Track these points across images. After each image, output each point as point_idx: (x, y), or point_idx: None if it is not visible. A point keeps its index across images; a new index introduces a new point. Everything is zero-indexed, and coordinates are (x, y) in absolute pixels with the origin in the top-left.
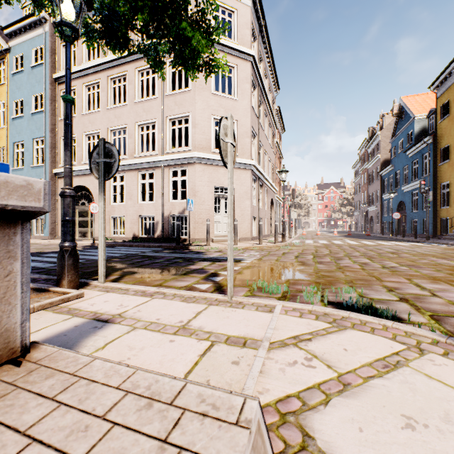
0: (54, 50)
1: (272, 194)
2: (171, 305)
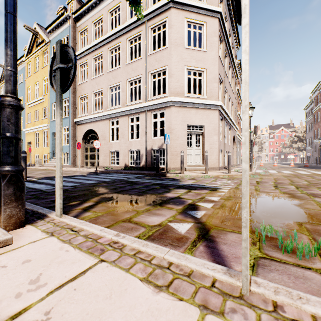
0: (74, 37)
1: (234, 132)
2: (120, 295)
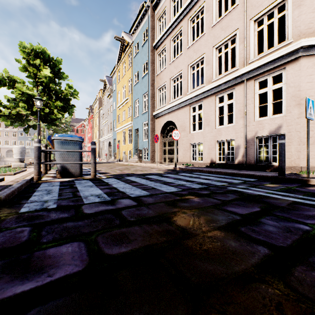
0: (153, 27)
1: None
2: None
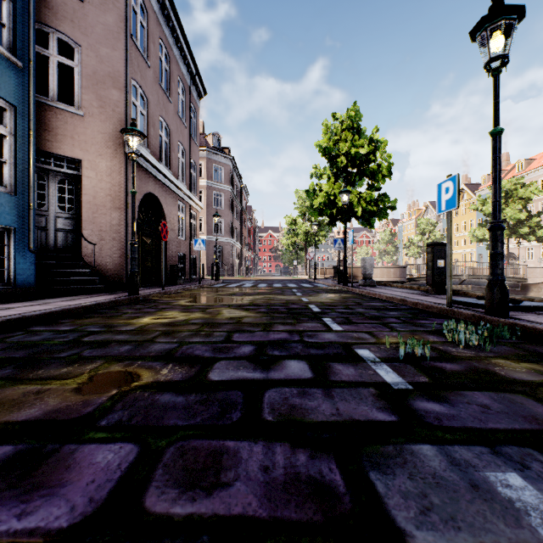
0: None
1: None
2: None
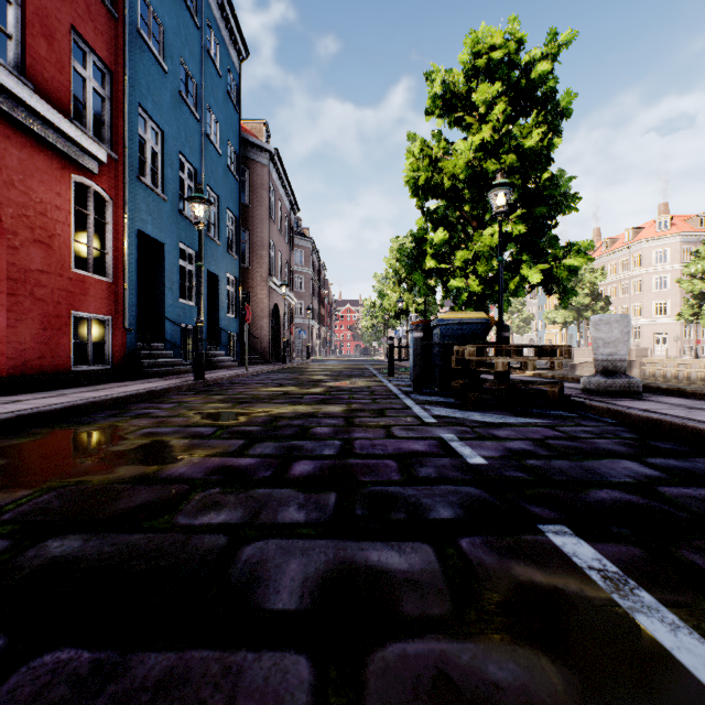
0: None
1: None
2: None
